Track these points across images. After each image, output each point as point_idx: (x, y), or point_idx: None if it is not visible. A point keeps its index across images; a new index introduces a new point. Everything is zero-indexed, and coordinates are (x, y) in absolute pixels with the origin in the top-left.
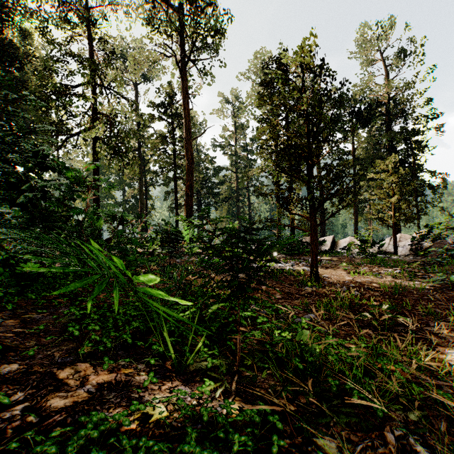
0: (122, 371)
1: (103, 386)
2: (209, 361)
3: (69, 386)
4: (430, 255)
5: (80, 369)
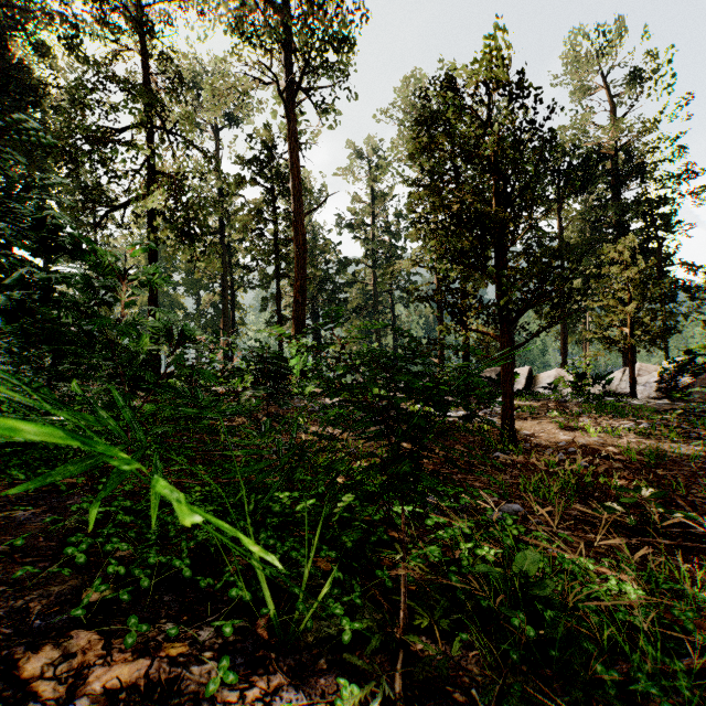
0: (164, 650)
1: (117, 697)
2: (346, 626)
3: (40, 702)
4: (692, 399)
5: (75, 647)
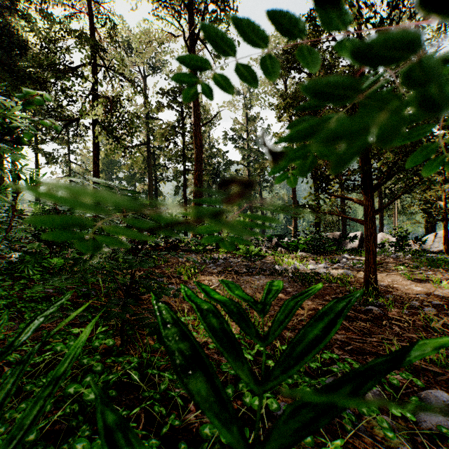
0: None
1: None
2: None
3: None
4: None
5: None
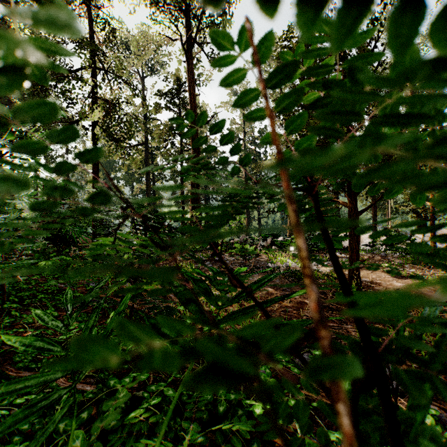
0: None
1: None
2: None
3: None
4: None
5: None
